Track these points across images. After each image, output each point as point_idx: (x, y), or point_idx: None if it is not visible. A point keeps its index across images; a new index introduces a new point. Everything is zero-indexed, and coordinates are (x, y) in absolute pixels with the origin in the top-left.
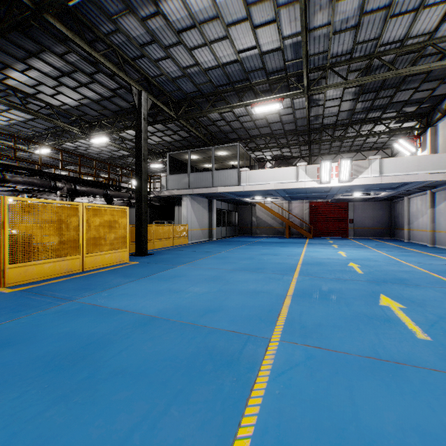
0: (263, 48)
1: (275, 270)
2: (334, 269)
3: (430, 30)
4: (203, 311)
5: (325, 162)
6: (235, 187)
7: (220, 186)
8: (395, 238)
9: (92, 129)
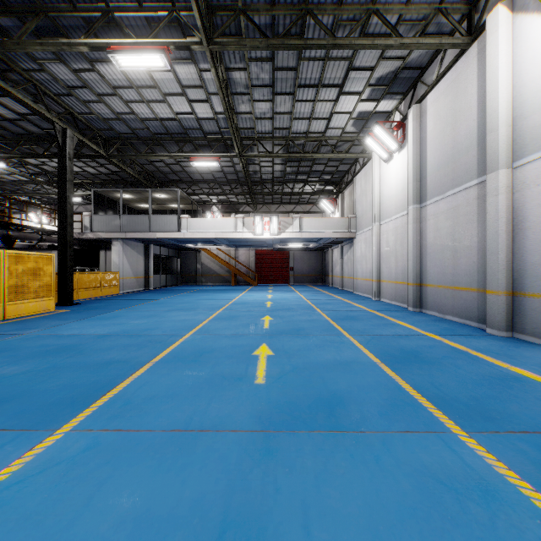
0: (199, 115)
1: (206, 309)
2: (252, 306)
3: (322, 131)
4: (144, 330)
5: (258, 217)
6: (176, 234)
7: (159, 231)
8: (325, 284)
9: None
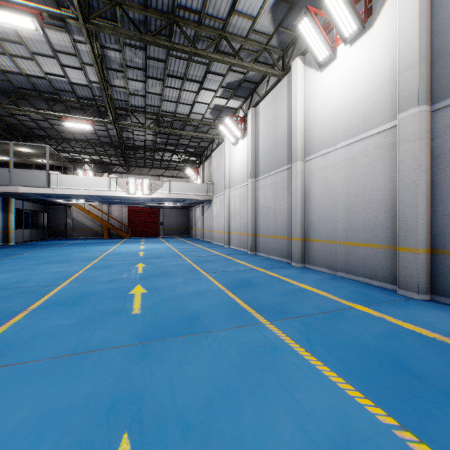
0: (72, 80)
1: (80, 260)
2: (126, 256)
3: (187, 114)
4: (12, 283)
5: (131, 178)
6: (44, 189)
7: (23, 186)
8: (190, 236)
9: None
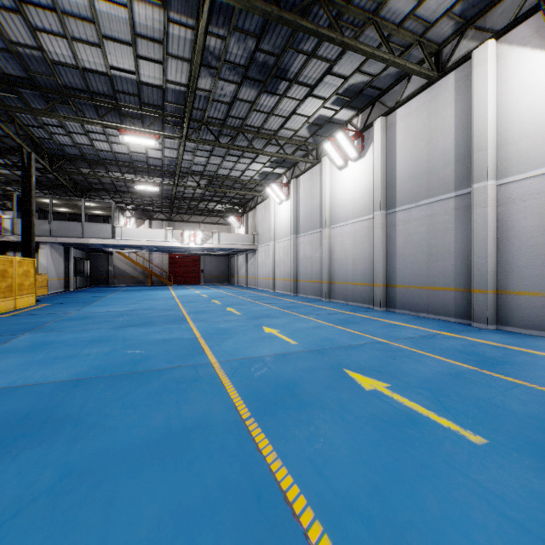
0: (149, 155)
1: (164, 299)
2: (194, 297)
3: (238, 176)
4: (149, 308)
5: (187, 231)
6: (110, 240)
7: (92, 238)
8: (231, 283)
9: None
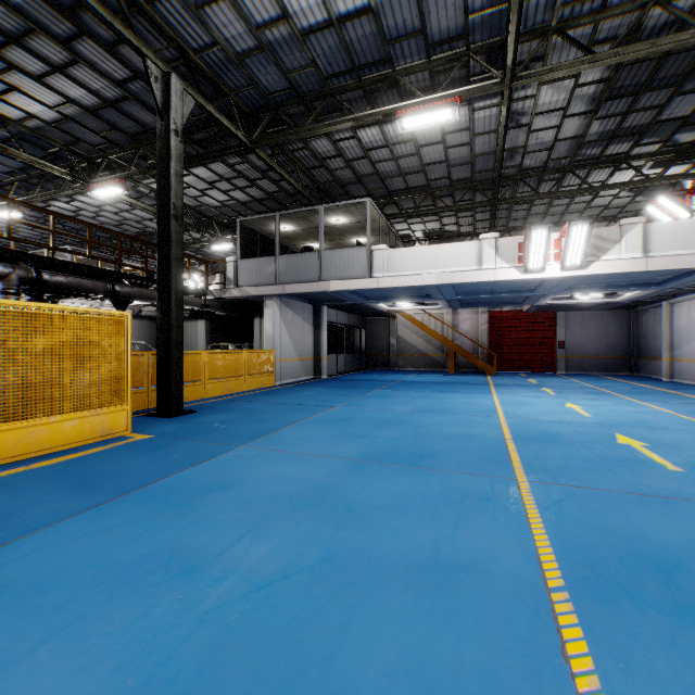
0: None
1: (464, 461)
2: (598, 455)
3: None
4: None
5: (539, 228)
6: (363, 281)
7: (334, 279)
8: (639, 374)
9: (94, 172)
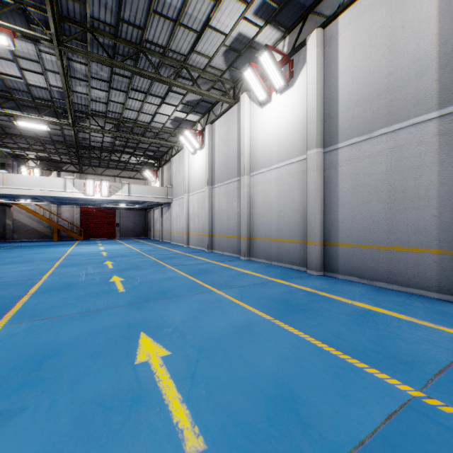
0: (30, 81)
1: (43, 260)
2: (89, 255)
3: (148, 122)
4: None
5: (90, 180)
6: None
7: None
8: (148, 237)
9: None
